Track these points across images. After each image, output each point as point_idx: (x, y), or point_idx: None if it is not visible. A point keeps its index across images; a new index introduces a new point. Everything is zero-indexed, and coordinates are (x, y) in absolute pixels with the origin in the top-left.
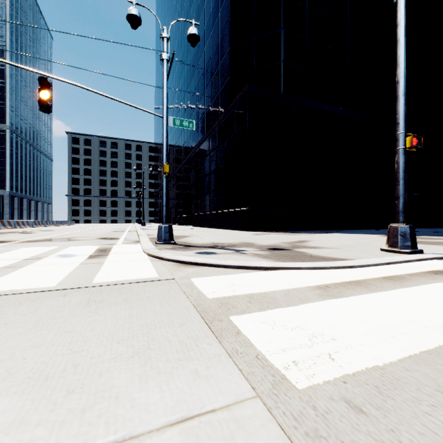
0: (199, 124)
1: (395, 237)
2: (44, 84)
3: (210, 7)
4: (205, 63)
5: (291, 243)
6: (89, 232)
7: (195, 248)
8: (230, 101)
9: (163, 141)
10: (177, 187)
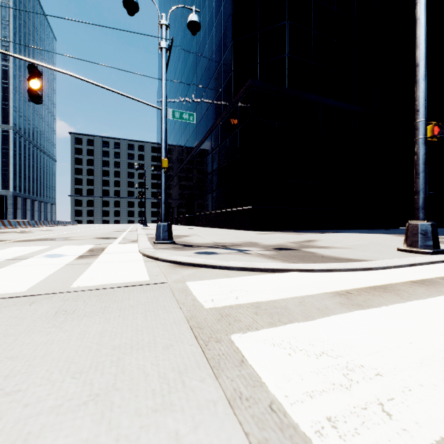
0: (201, 122)
1: (415, 236)
2: (34, 72)
3: (212, 2)
4: (207, 59)
5: (298, 243)
6: (89, 231)
7: (195, 247)
8: (233, 97)
9: (162, 134)
10: (179, 186)
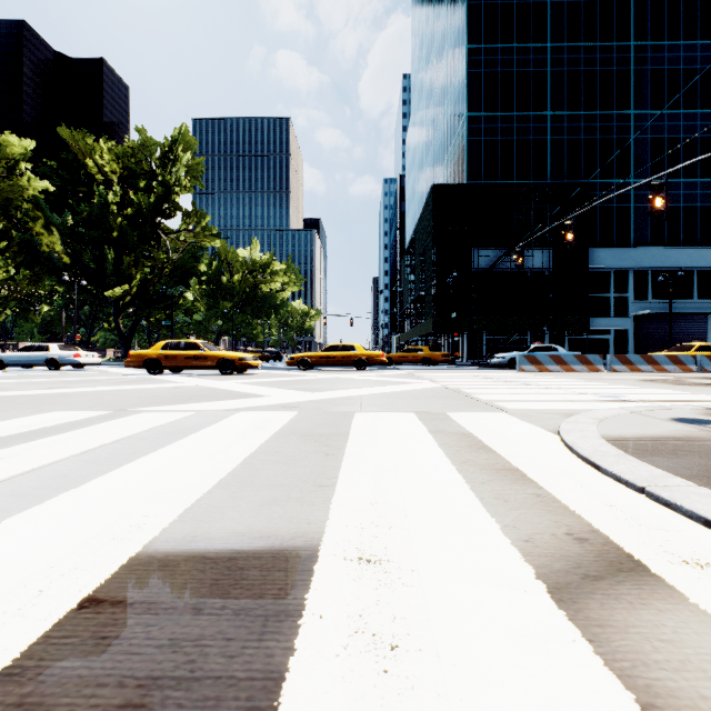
0: None
1: None
2: (657, 188)
3: None
4: None
5: None
6: None
7: None
8: None
9: None
10: None
